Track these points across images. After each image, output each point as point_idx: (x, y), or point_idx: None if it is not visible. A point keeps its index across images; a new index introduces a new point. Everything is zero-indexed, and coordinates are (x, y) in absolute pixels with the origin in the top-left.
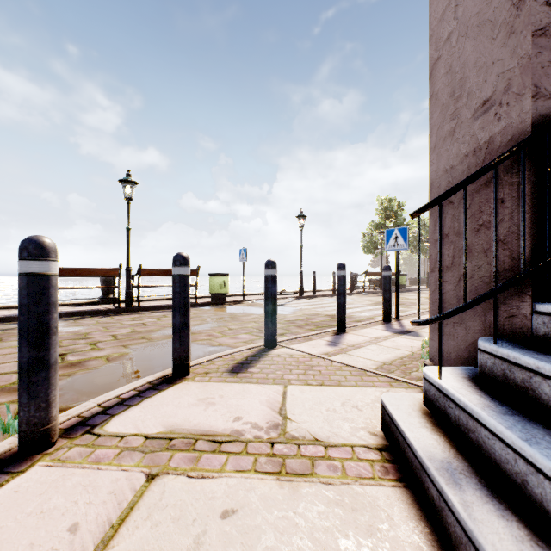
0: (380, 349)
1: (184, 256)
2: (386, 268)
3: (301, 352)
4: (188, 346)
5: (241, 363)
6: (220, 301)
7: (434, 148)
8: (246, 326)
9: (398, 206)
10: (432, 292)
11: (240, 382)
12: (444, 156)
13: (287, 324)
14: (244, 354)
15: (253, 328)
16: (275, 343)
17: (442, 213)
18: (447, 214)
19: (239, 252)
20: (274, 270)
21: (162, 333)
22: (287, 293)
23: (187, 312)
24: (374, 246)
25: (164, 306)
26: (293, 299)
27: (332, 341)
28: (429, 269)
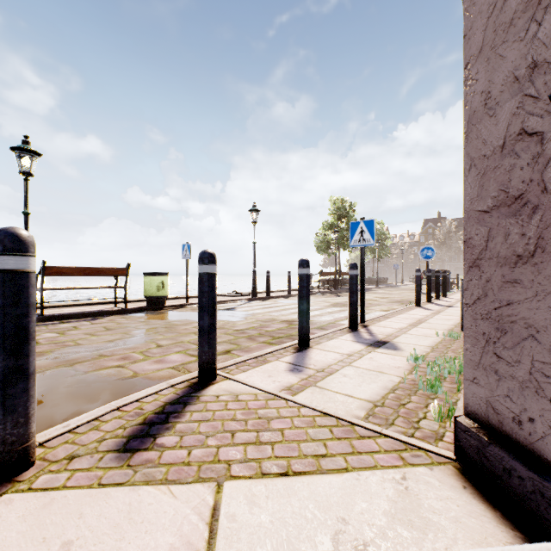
0: (360, 374)
1: (16, 233)
2: (353, 266)
3: (252, 388)
4: (25, 413)
5: (149, 423)
6: (158, 306)
7: (479, 53)
8: (182, 341)
9: (350, 207)
10: (474, 301)
11: (130, 483)
12: (510, 54)
13: (237, 335)
14: (161, 398)
15: (191, 343)
16: (214, 374)
17: (502, 159)
18: (519, 159)
19: (182, 248)
20: (212, 266)
21: (52, 358)
22: (239, 294)
23: (23, 345)
24: (328, 246)
25: (79, 314)
26: (245, 301)
27: (295, 363)
28: (464, 263)
